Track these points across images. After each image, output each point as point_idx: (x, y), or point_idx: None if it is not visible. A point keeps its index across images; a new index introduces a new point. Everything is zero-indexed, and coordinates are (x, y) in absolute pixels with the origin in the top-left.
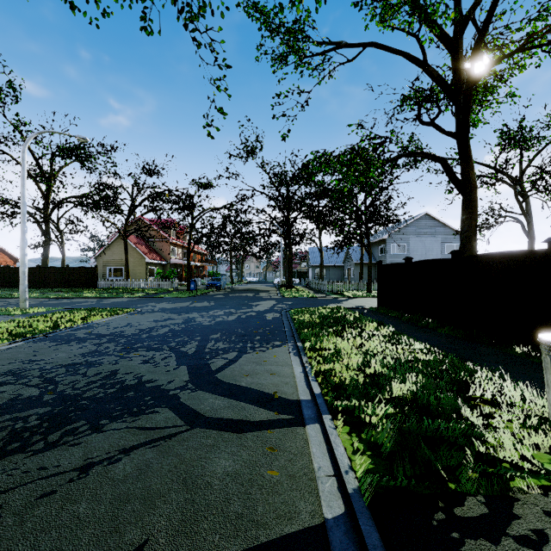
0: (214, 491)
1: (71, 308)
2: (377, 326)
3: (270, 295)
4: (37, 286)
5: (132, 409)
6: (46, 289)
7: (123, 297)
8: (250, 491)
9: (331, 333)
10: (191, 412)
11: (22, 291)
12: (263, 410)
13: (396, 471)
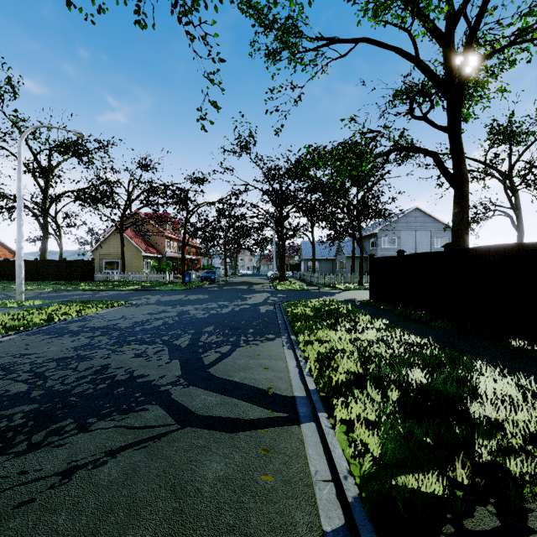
0: (204, 499)
1: (66, 301)
2: (371, 319)
3: (264, 288)
4: (35, 279)
5: (121, 406)
6: (43, 282)
7: (119, 290)
8: (242, 499)
9: (325, 326)
10: (182, 410)
11: (18, 284)
12: (257, 407)
13: (398, 476)
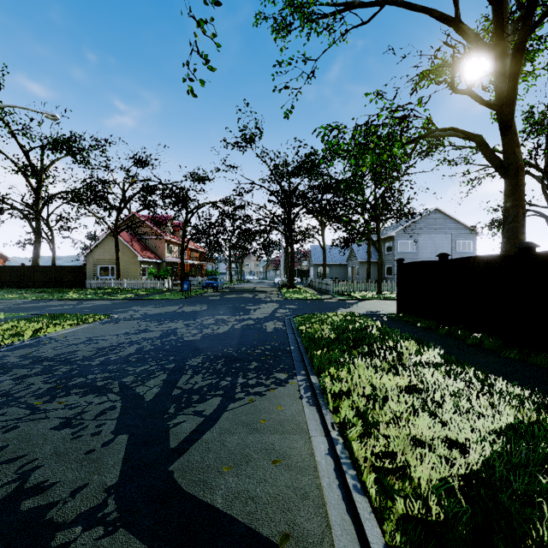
0: None
1: (37, 314)
2: (419, 348)
3: (271, 297)
4: (21, 286)
5: None
6: (29, 290)
7: (108, 299)
8: None
9: (358, 360)
10: None
11: None
12: None
13: None
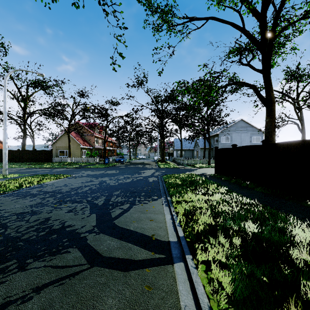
0: None
1: (33, 174)
2: (217, 187)
3: (152, 166)
4: (18, 161)
5: (52, 249)
6: (22, 163)
7: (66, 167)
8: None
9: (189, 191)
10: (93, 252)
11: (4, 164)
12: (144, 250)
13: None
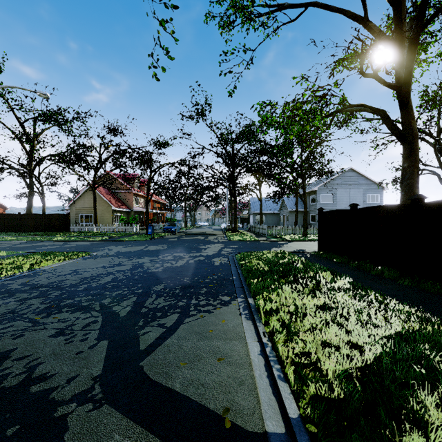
0: None
1: (32, 252)
2: (333, 277)
3: (218, 239)
4: (18, 230)
5: None
6: (24, 233)
7: (88, 240)
8: None
9: (285, 286)
10: None
11: None
12: None
13: None
